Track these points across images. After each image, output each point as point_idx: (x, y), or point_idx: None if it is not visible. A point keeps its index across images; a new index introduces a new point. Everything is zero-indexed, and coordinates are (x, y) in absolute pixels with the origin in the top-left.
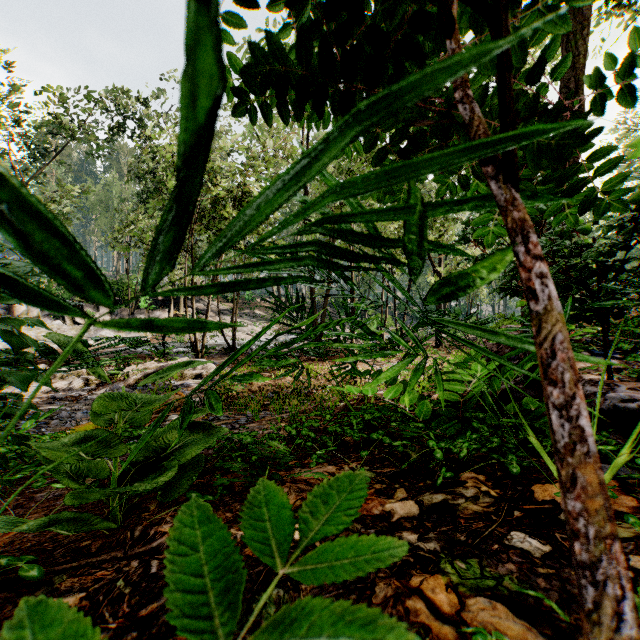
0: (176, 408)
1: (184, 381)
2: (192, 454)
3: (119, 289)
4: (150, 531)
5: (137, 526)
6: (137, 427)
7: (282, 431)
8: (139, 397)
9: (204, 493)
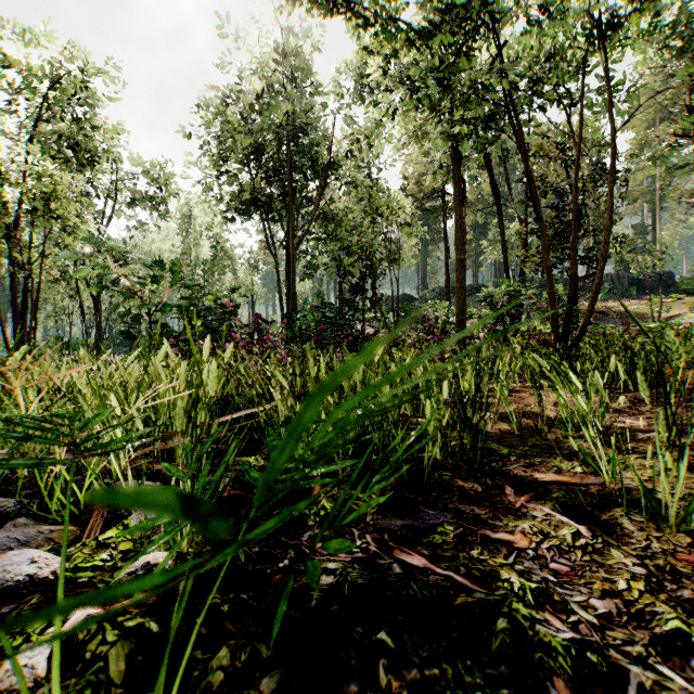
0: None
1: None
2: None
3: None
4: None
5: None
6: None
7: None
8: None
9: None
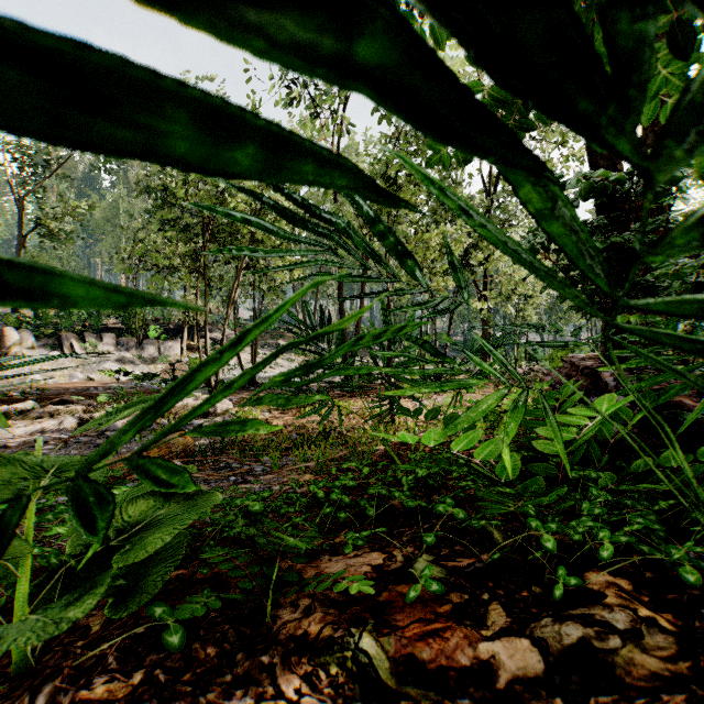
0: (179, 453)
1: (194, 420)
2: (157, 544)
3: (125, 316)
4: (63, 698)
5: (45, 683)
6: (120, 481)
7: (305, 487)
8: (43, 459)
9: (181, 599)
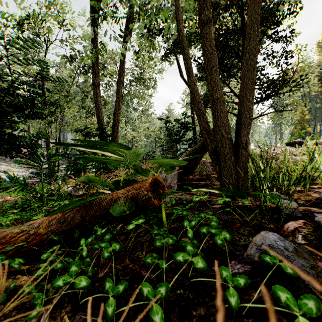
0: None
1: None
2: None
3: None
4: None
5: None
6: None
7: None
8: None
9: None
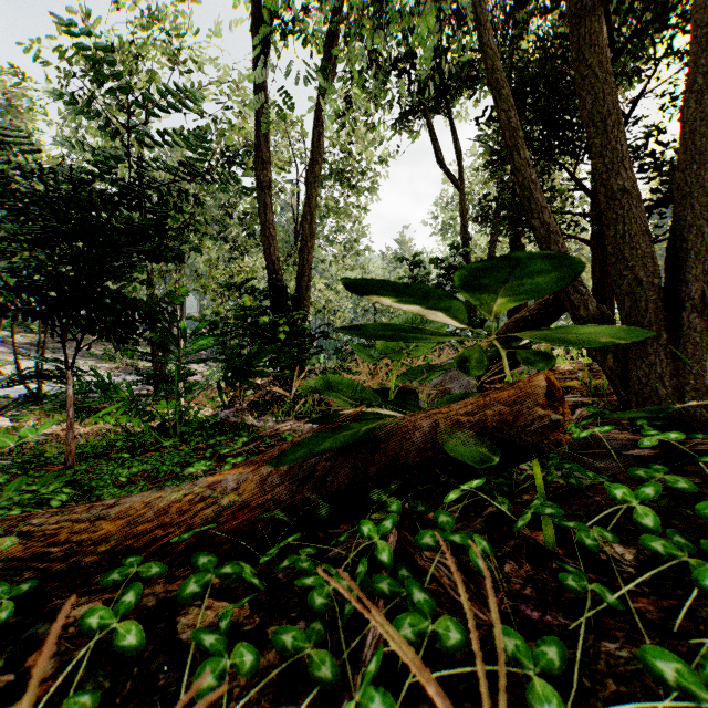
0: None
1: None
2: None
3: None
4: None
5: None
6: None
7: None
8: None
9: None
